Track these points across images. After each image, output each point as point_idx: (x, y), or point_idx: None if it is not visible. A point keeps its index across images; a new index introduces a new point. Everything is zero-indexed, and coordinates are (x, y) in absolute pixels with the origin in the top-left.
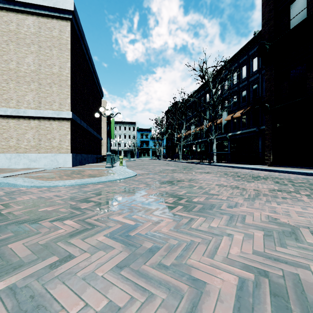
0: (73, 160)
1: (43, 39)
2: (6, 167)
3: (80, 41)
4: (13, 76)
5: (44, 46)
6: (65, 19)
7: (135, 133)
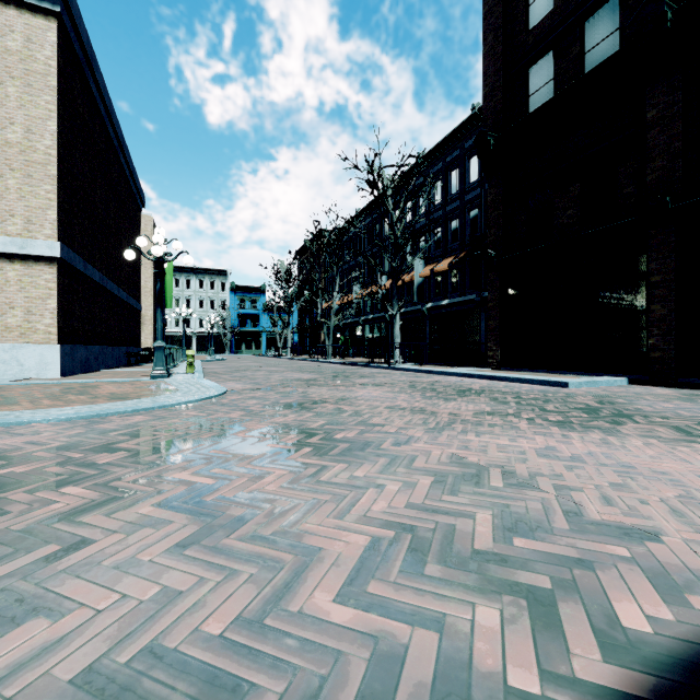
0: (65, 361)
1: None
2: None
3: (84, 71)
4: None
5: None
6: (43, 13)
7: (227, 297)
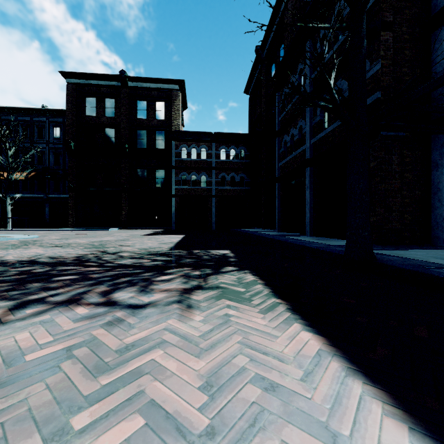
0: None
1: None
2: None
3: None
4: None
5: None
6: None
7: None
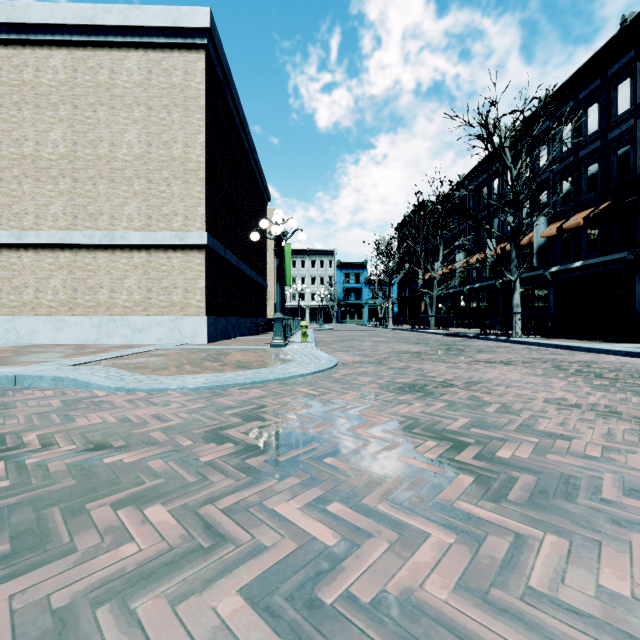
0: (210, 330)
1: (156, 93)
2: (92, 342)
3: (224, 91)
4: (105, 169)
5: (157, 106)
6: (195, 48)
7: (334, 273)
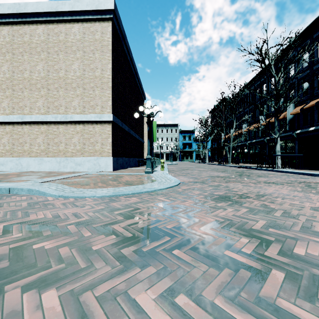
0: (114, 164)
1: (87, 44)
2: (56, 170)
3: (121, 42)
4: (62, 83)
5: (88, 50)
6: (107, 20)
7: (177, 136)
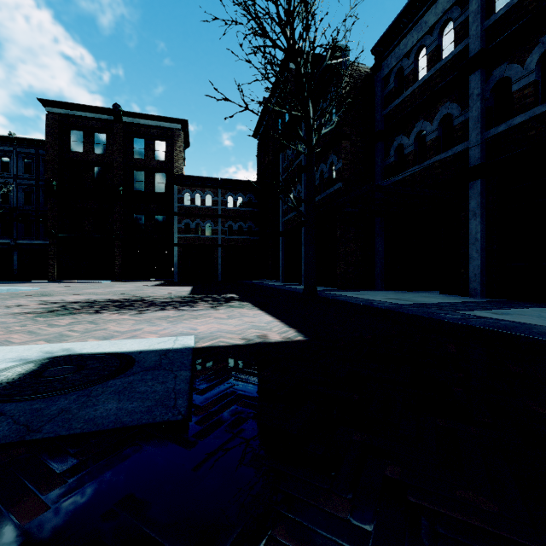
0: None
1: None
2: None
3: None
4: None
5: None
6: None
7: None
